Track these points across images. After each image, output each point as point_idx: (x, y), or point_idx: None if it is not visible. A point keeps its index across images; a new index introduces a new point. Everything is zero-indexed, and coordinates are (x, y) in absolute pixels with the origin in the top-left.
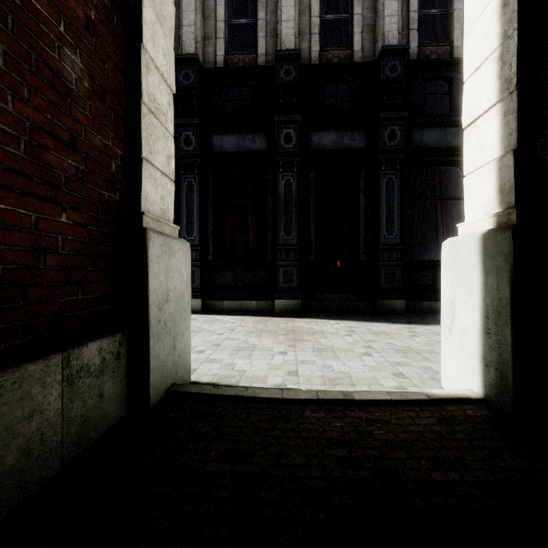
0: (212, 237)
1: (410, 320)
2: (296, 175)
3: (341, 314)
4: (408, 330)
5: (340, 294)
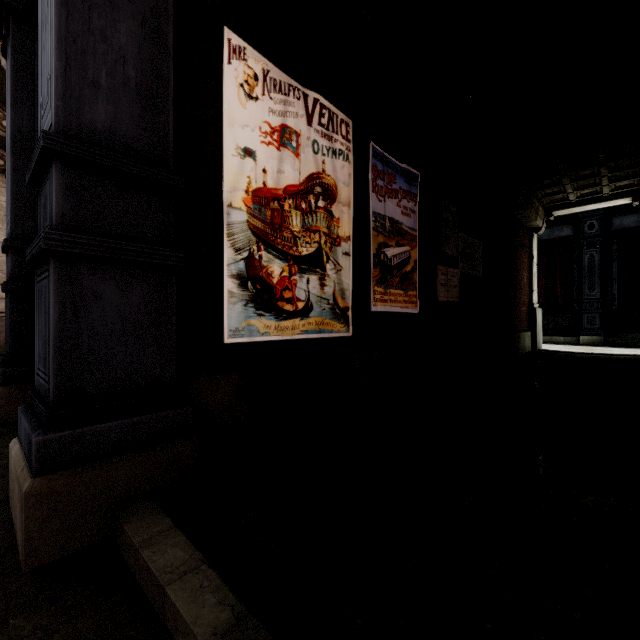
0: None
1: None
2: (599, 250)
3: (639, 347)
4: None
5: None
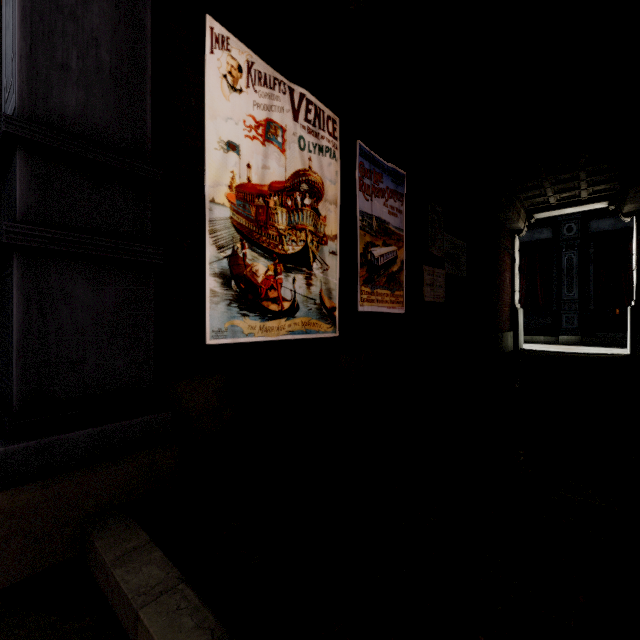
0: None
1: None
2: (577, 252)
3: (615, 346)
4: None
5: (617, 333)
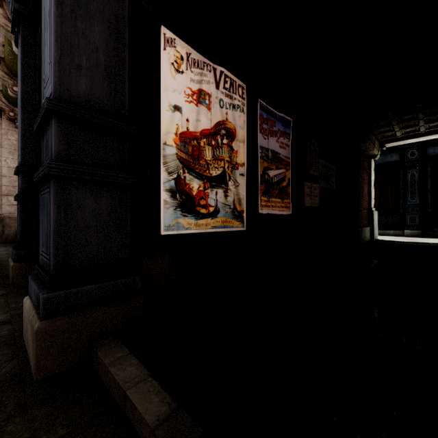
0: None
1: None
2: (418, 170)
3: None
4: None
5: None
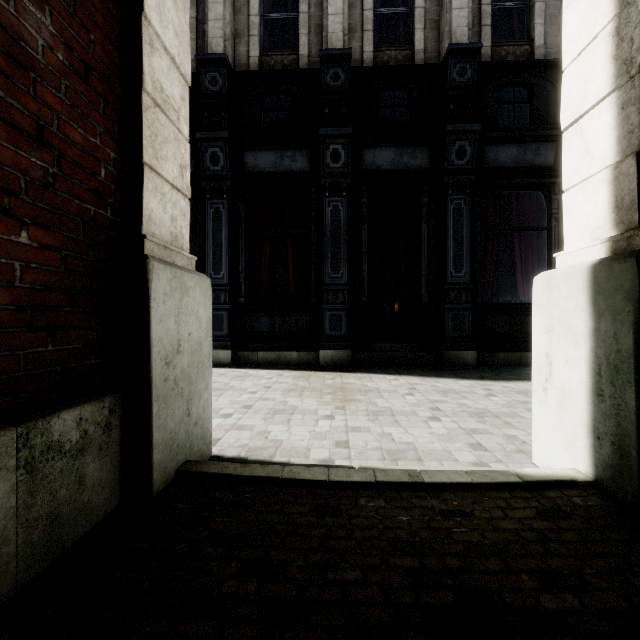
0: (244, 275)
1: (483, 375)
2: (345, 201)
3: (399, 368)
4: (482, 387)
5: (398, 343)
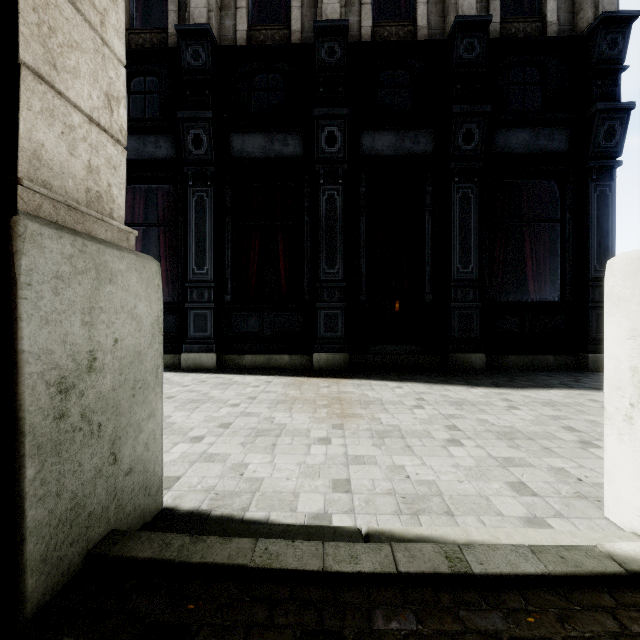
0: (231, 271)
1: (496, 382)
2: (342, 189)
3: (401, 373)
4: (499, 397)
5: (399, 345)
